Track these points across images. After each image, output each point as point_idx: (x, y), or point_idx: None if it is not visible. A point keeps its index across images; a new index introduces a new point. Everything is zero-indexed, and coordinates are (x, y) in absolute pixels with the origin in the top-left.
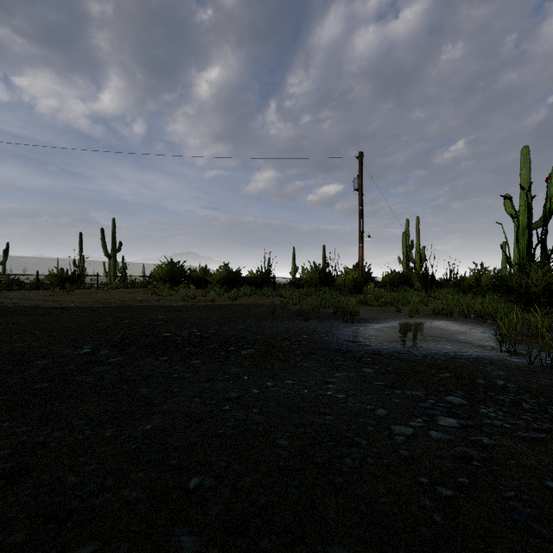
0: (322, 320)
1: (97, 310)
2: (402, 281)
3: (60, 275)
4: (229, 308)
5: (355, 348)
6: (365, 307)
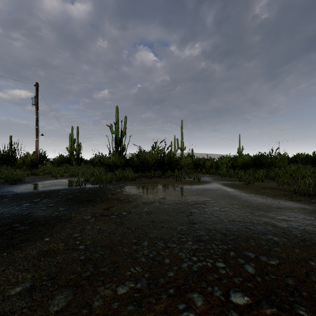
0: None
1: None
2: (65, 161)
3: None
4: None
5: (7, 194)
6: (34, 176)
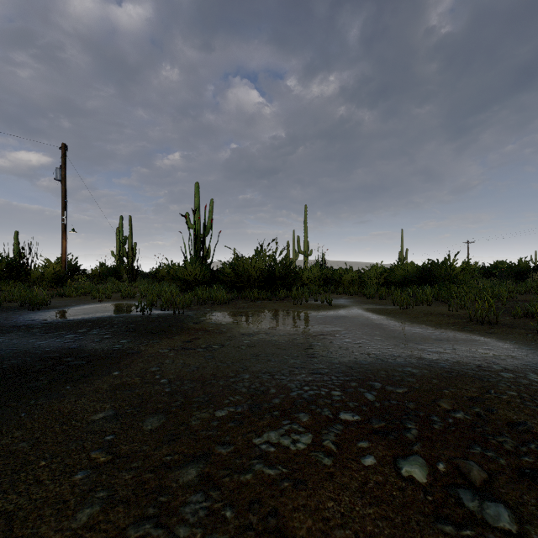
0: (4, 312)
1: None
2: (111, 273)
3: None
4: None
5: (32, 323)
6: (63, 298)
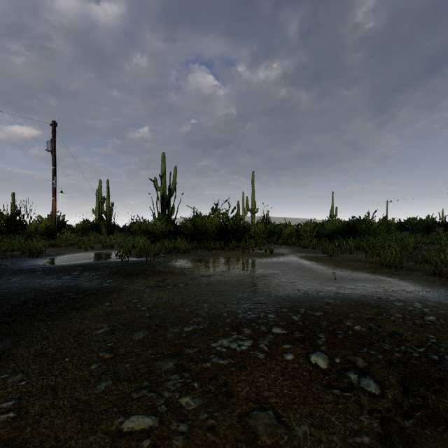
0: (9, 259)
1: None
2: (92, 228)
3: None
4: None
5: (34, 268)
6: (54, 248)
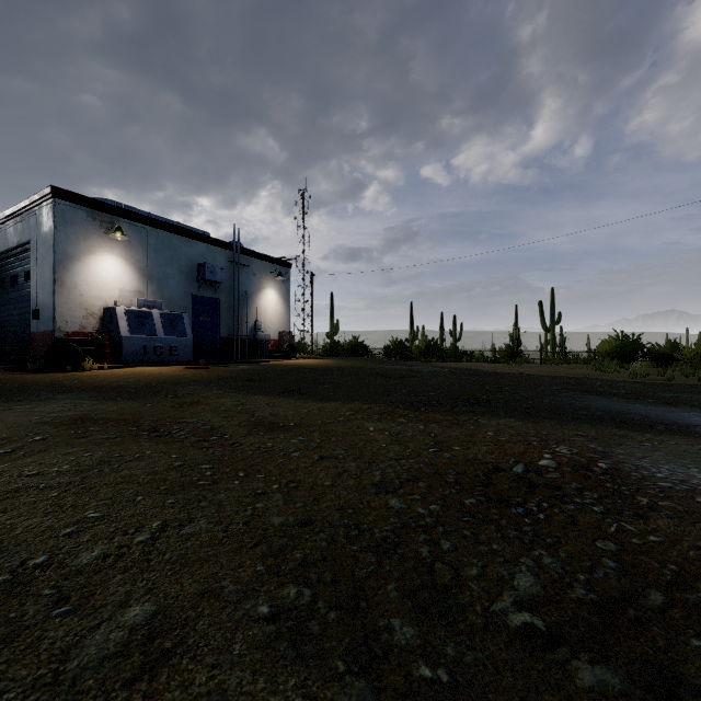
0: None
1: (550, 377)
2: None
3: (510, 351)
4: (682, 387)
5: None
6: None
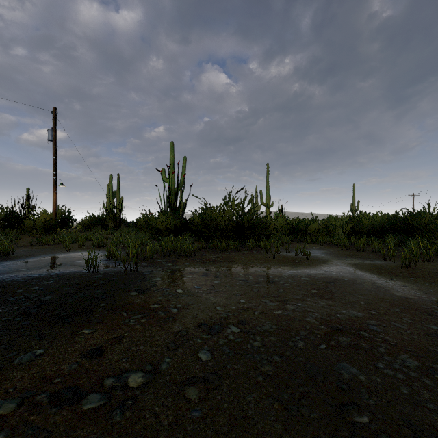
0: None
1: None
2: (98, 222)
3: None
4: None
5: None
6: (40, 246)
